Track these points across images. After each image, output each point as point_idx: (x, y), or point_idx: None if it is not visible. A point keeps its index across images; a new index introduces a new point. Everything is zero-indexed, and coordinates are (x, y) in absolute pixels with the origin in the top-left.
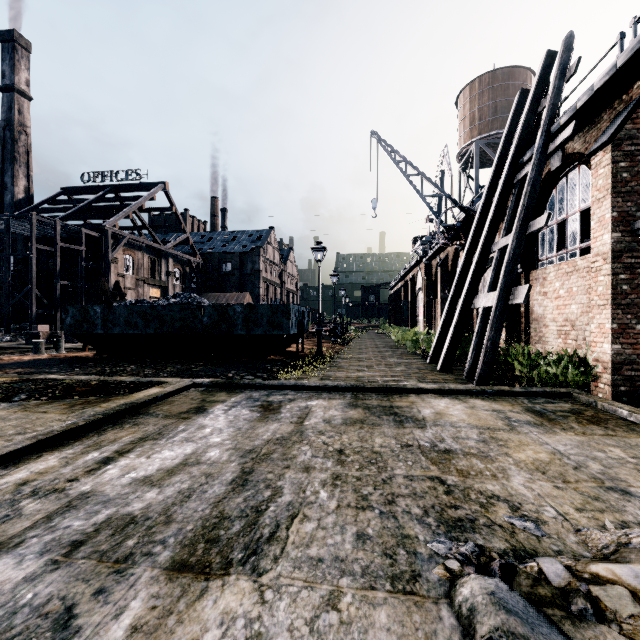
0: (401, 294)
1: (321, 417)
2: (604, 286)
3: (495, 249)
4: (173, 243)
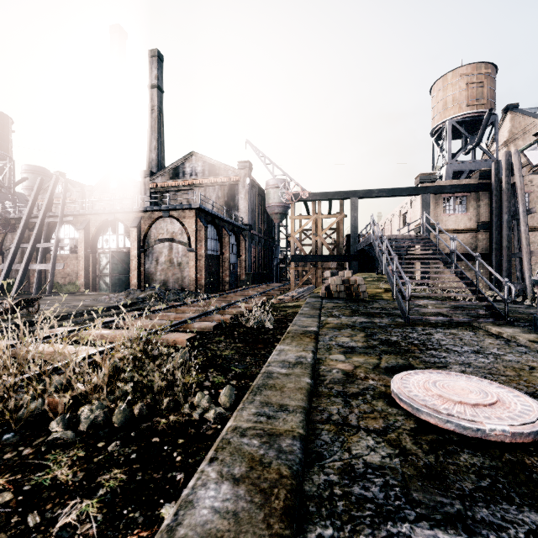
0: None
1: None
2: (82, 265)
3: (40, 246)
4: None
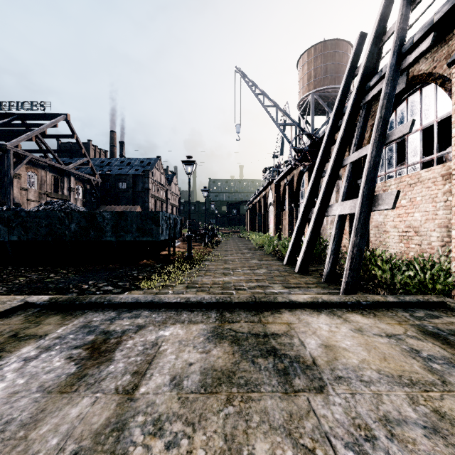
0: (256, 208)
1: (169, 369)
2: None
3: (346, 163)
4: (74, 164)
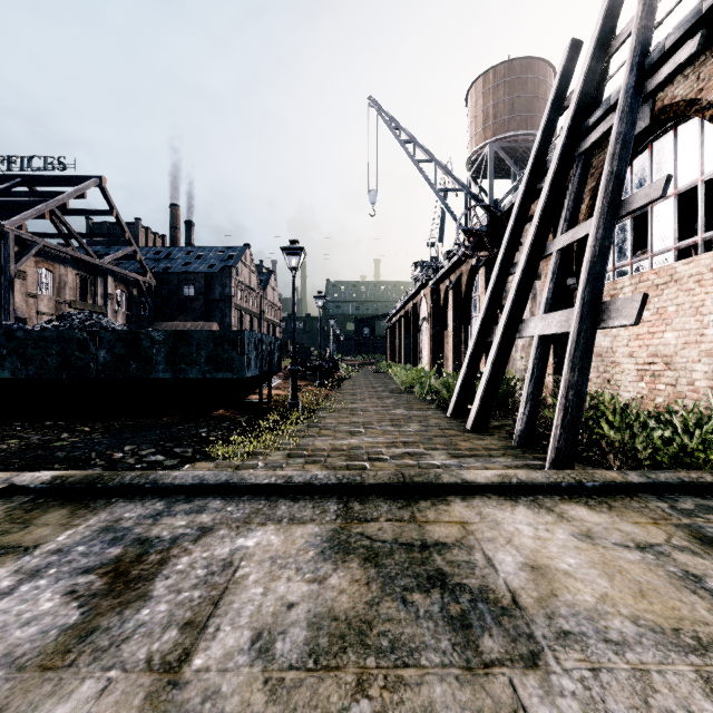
0: (401, 326)
1: (251, 617)
2: None
3: (552, 250)
4: (113, 257)
